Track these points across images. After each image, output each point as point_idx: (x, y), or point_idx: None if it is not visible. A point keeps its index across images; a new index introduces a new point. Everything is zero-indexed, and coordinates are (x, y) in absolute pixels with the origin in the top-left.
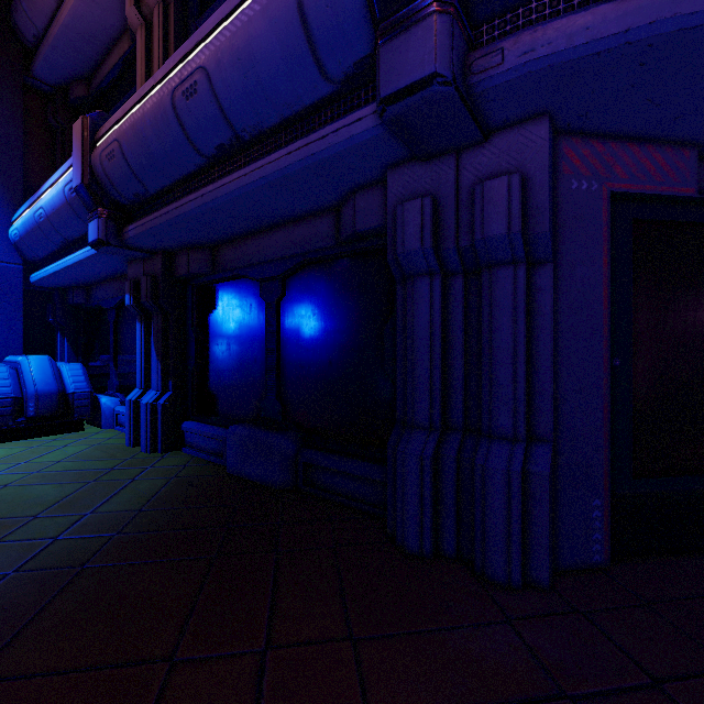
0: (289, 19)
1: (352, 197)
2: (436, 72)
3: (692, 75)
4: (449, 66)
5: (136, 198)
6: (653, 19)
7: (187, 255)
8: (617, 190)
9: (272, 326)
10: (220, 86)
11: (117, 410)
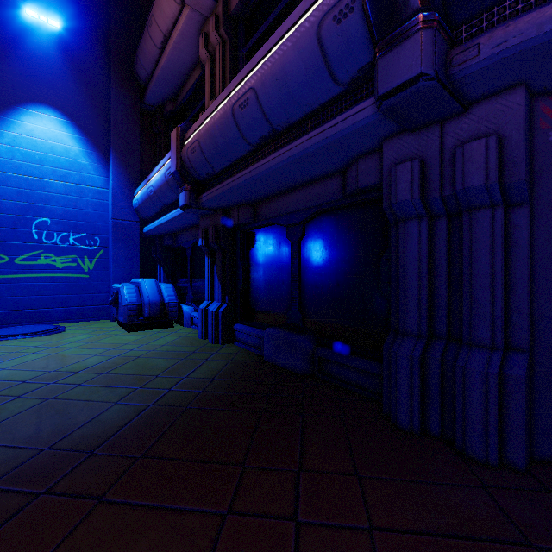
0: (311, 48)
1: (355, 162)
2: (421, 72)
3: None
4: (432, 66)
5: (207, 176)
6: None
7: (237, 211)
8: None
9: (295, 258)
10: (263, 99)
11: (192, 315)
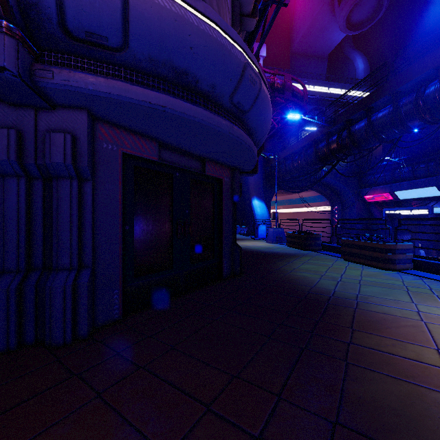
0: None
1: None
2: (5, 67)
3: (142, 118)
4: (15, 67)
5: None
6: (119, 94)
7: None
8: (126, 152)
9: None
10: None
11: None
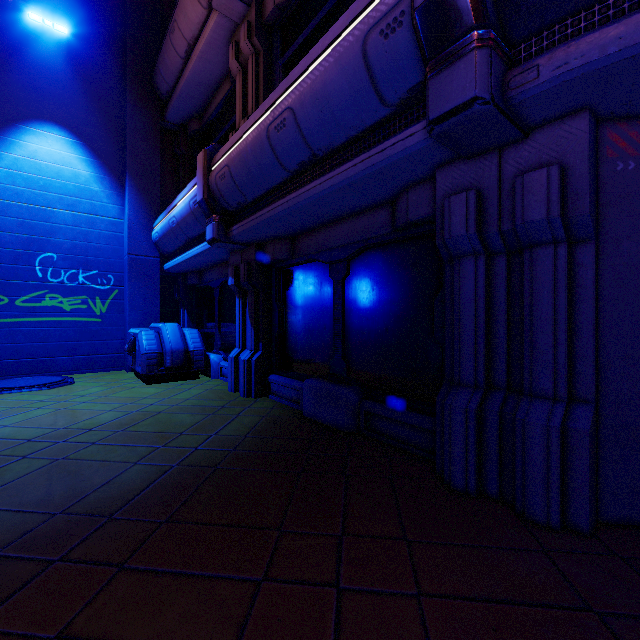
0: (356, 65)
1: (406, 192)
2: (476, 96)
3: None
4: (487, 89)
5: (239, 205)
6: None
7: (273, 245)
8: None
9: (338, 299)
10: (302, 120)
11: (221, 365)
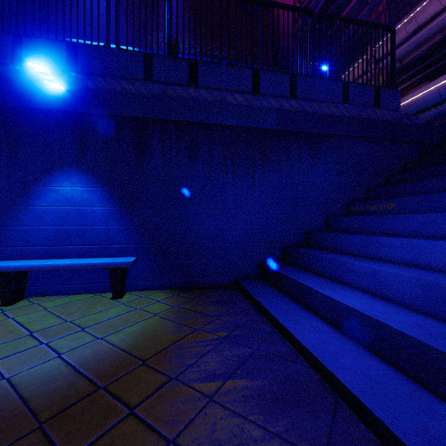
0: (435, 94)
1: None
2: None
3: None
4: None
5: None
6: None
7: None
8: None
9: None
10: (418, 104)
11: None
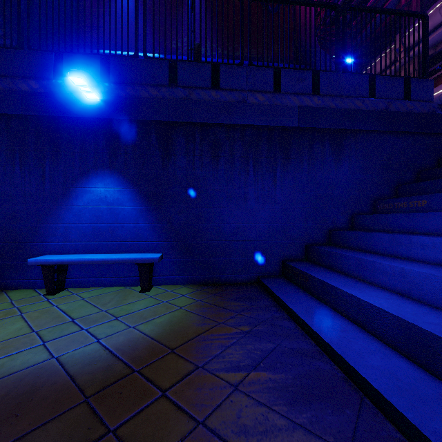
0: None
1: None
2: None
3: None
4: None
5: None
6: None
7: None
8: None
9: None
10: None
11: None
